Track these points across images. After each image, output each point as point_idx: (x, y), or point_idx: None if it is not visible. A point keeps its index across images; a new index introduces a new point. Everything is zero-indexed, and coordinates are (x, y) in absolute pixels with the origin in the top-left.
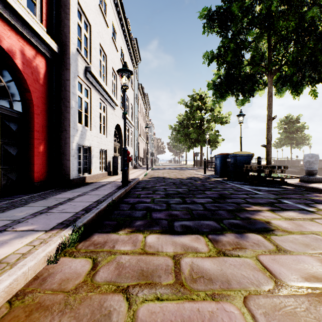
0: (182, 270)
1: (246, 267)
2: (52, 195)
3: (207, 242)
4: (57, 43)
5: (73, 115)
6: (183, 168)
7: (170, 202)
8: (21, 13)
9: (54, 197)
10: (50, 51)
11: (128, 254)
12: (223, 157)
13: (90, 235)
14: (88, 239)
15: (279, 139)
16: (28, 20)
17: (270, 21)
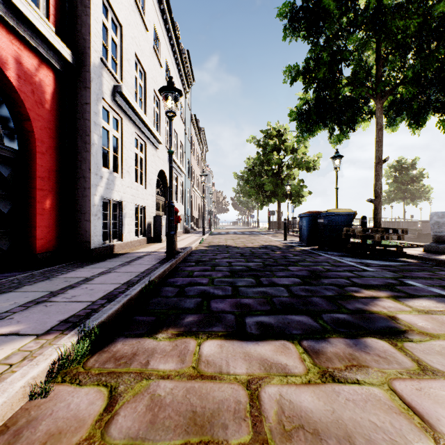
0: (265, 413)
1: (375, 405)
2: (61, 273)
3: (301, 354)
4: (71, 49)
5: (95, 156)
6: (254, 233)
7: (237, 284)
8: (14, 1)
9: (64, 276)
10: (61, 61)
11: (171, 378)
12: (312, 216)
13: (111, 340)
14: (107, 349)
15: (387, 192)
16: (26, 12)
17: (381, 20)
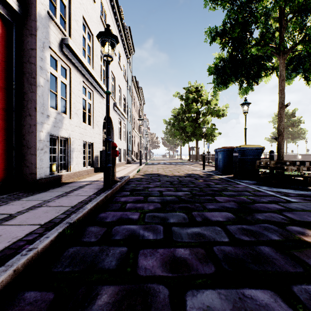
0: None
1: None
2: None
3: None
4: None
5: (41, 97)
6: (179, 163)
7: (169, 221)
8: None
9: None
10: (7, 9)
11: None
12: (226, 151)
13: None
14: None
15: (274, 133)
16: None
17: None
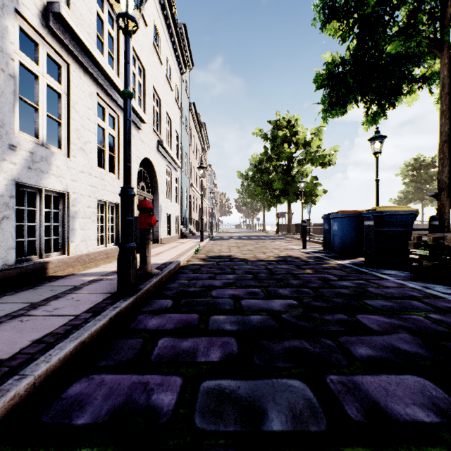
0: None
1: None
2: None
3: None
4: None
5: None
6: (262, 237)
7: (269, 423)
8: None
9: None
10: None
11: None
12: (347, 217)
13: None
14: None
15: (404, 193)
16: None
17: None
